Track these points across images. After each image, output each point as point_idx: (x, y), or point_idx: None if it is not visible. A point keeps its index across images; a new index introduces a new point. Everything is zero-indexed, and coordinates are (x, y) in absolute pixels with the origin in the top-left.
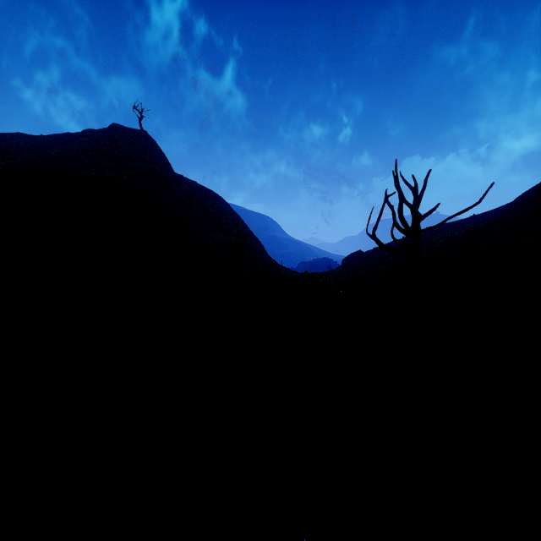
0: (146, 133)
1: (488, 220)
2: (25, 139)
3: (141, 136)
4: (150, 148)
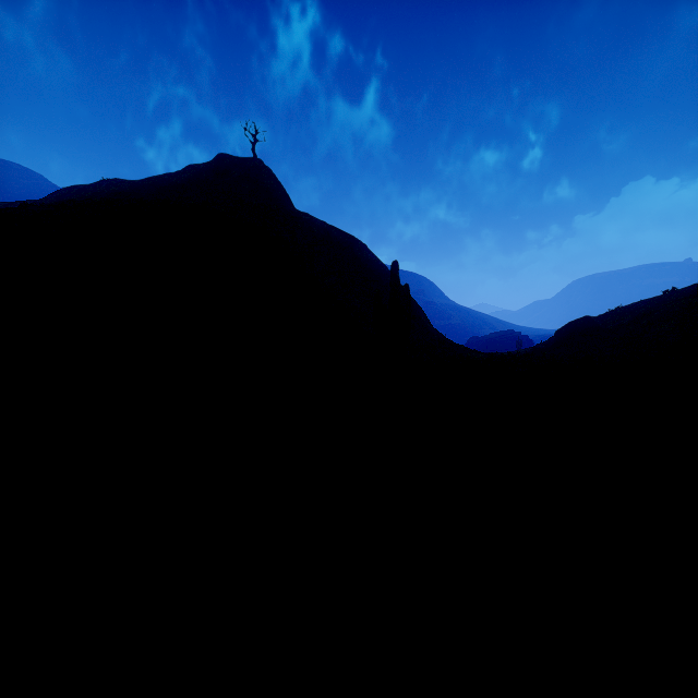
0: (260, 162)
1: None
2: (119, 183)
3: (254, 165)
4: (266, 180)
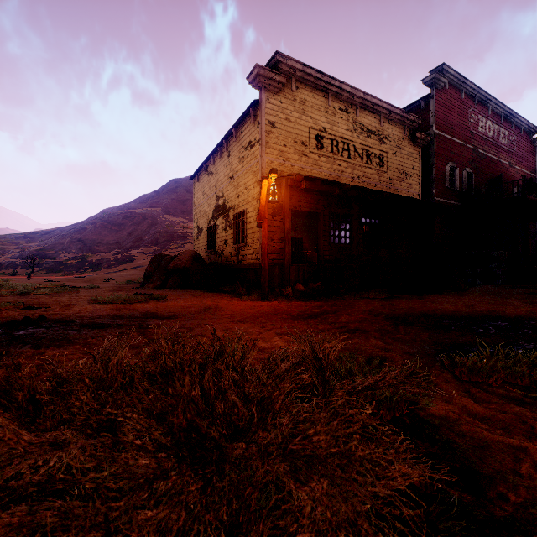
0: None
1: (48, 242)
2: None
3: None
4: None
